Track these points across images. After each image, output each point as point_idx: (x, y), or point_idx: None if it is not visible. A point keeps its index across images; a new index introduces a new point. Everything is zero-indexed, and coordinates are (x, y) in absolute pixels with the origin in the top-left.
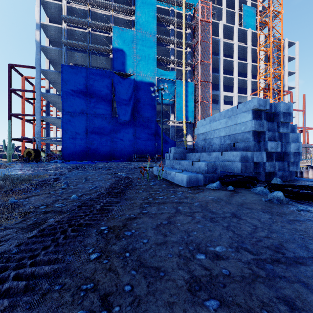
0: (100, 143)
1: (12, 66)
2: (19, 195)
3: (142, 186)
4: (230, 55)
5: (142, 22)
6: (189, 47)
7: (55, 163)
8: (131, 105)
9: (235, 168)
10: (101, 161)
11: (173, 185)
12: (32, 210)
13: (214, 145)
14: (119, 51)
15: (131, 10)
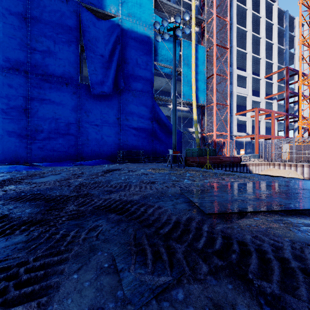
0: (56, 130)
1: None
2: None
3: None
4: None
5: None
6: None
7: None
8: (113, 67)
9: None
10: (56, 163)
11: None
12: None
13: None
14: None
15: None
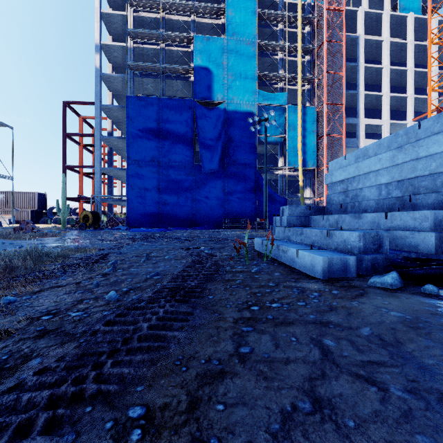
0: (177, 203)
1: (67, 104)
2: (31, 285)
3: (236, 273)
4: (376, 61)
5: (235, 25)
6: (307, 54)
7: (117, 231)
8: (220, 147)
9: (420, 244)
10: (179, 227)
11: (294, 273)
12: (22, 326)
13: (365, 201)
14: (203, 70)
15: (220, 9)
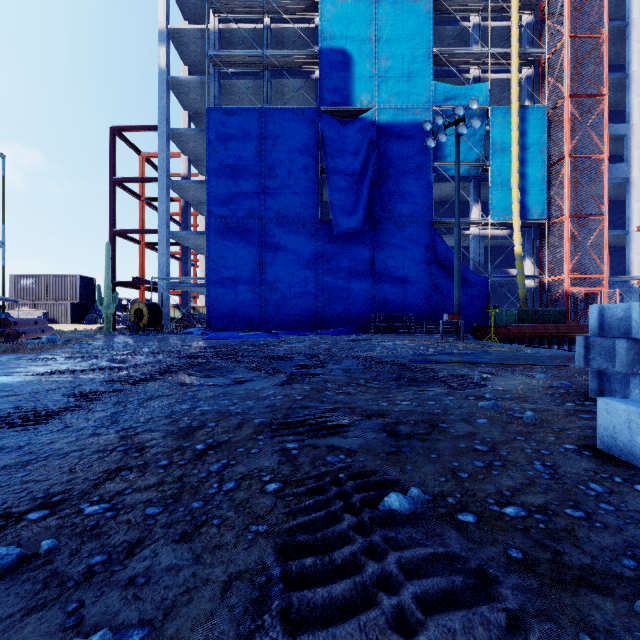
0: (291, 288)
1: (118, 133)
2: None
3: None
4: None
5: None
6: (526, 12)
7: (185, 336)
8: (365, 188)
9: None
10: (293, 331)
11: None
12: None
13: None
14: (336, 55)
15: None
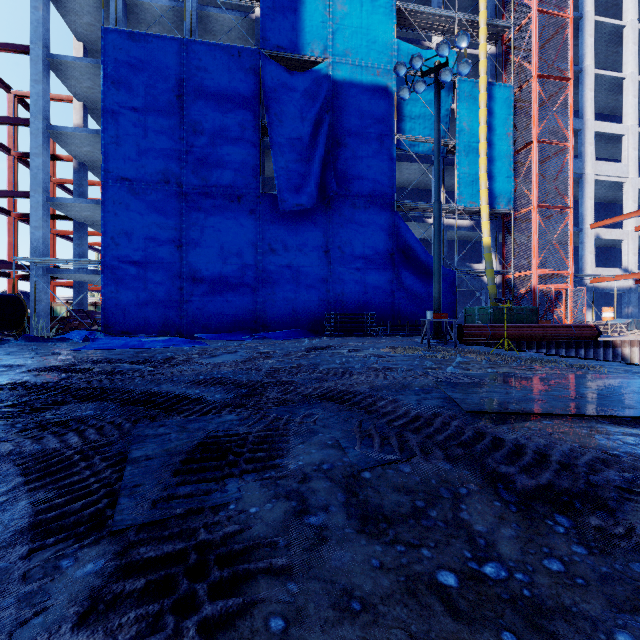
0: (223, 278)
1: None
2: None
3: None
4: None
5: None
6: None
7: (52, 344)
8: (318, 157)
9: None
10: (224, 334)
11: None
12: None
13: None
14: None
15: None
